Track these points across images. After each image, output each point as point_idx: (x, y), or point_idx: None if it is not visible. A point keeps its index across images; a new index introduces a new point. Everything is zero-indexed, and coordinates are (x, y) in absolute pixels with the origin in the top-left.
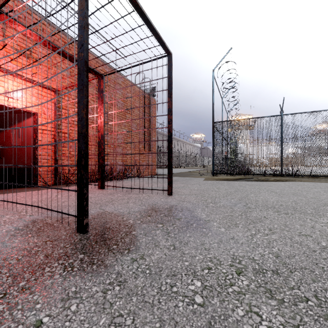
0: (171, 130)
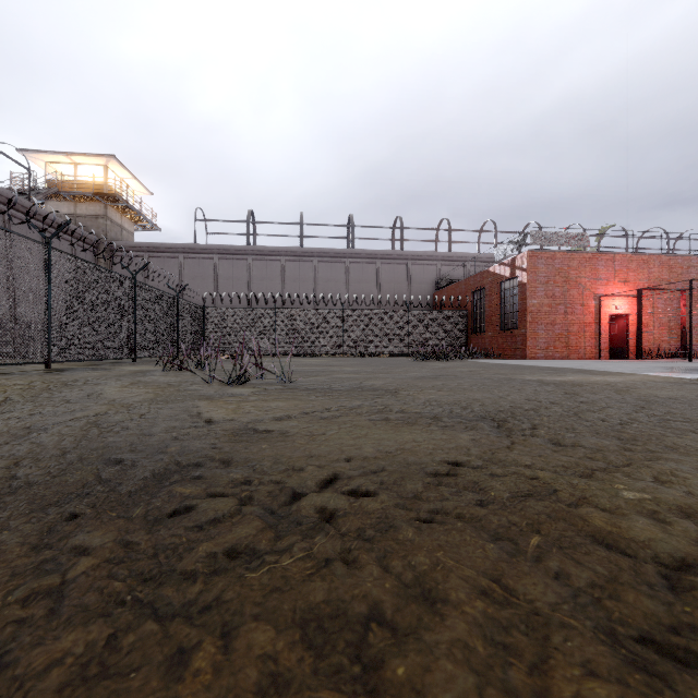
0: None
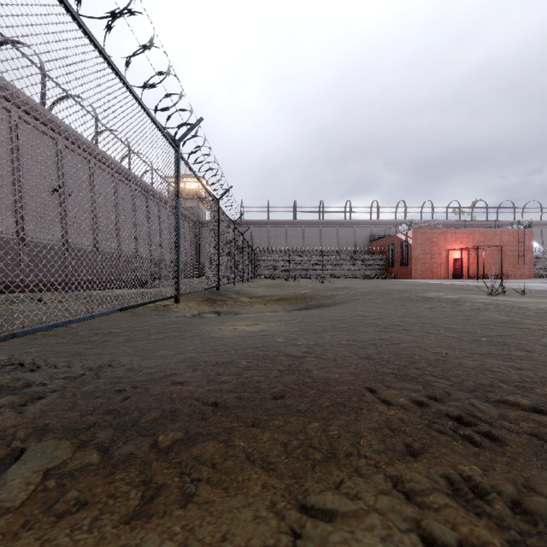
0: (501, 264)
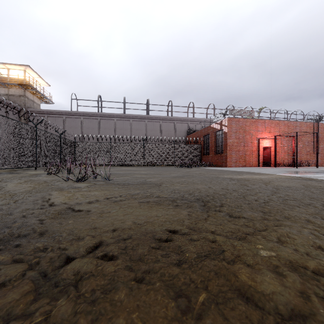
0: (317, 151)
